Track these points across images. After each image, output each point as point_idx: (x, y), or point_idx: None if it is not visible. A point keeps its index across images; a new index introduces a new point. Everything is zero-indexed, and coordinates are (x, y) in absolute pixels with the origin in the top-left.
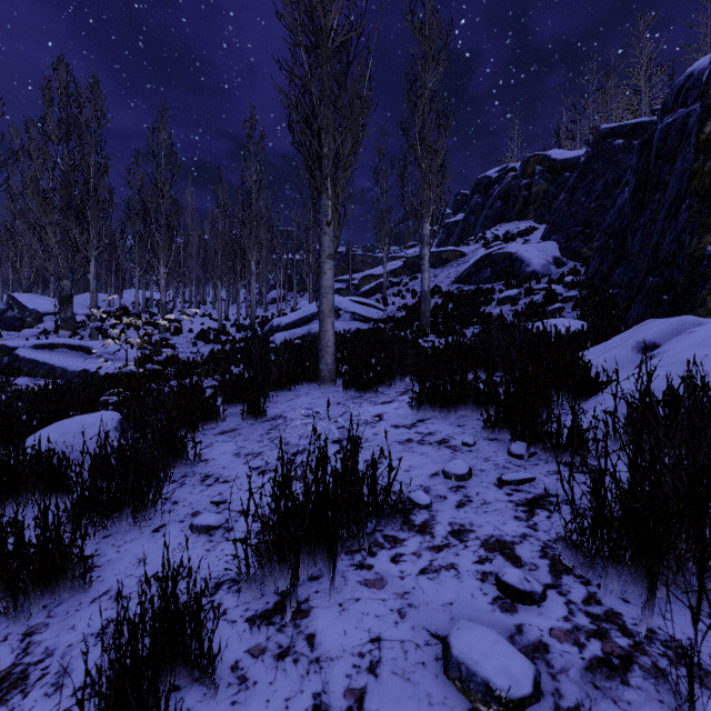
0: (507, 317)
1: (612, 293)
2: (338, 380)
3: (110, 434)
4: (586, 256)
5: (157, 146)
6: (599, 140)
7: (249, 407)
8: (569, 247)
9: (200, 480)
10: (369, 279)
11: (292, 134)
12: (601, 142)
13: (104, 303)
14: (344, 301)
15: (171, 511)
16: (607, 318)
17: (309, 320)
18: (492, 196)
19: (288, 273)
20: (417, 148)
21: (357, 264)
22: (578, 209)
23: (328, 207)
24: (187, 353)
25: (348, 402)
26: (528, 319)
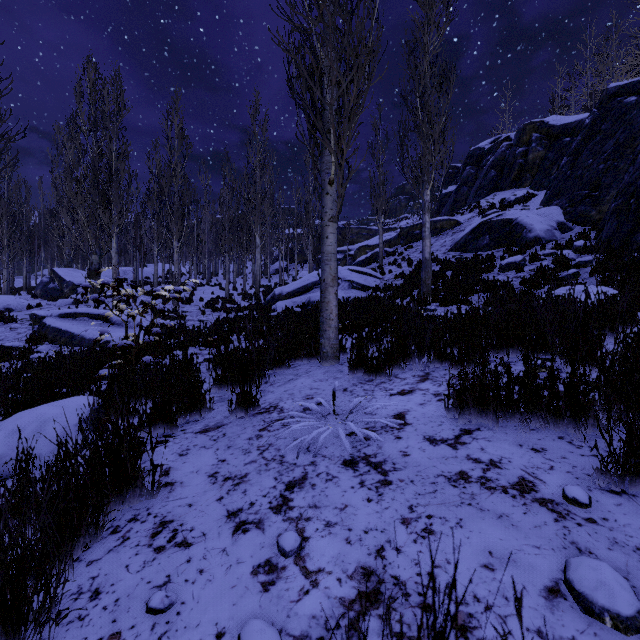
0: (513, 284)
1: (638, 257)
2: (341, 355)
3: (74, 430)
4: (594, 219)
5: (170, 130)
6: (606, 100)
7: (238, 396)
8: (575, 211)
9: (150, 533)
10: (364, 249)
11: (291, 85)
12: (609, 102)
13: (131, 276)
14: (343, 270)
15: (79, 623)
16: (635, 284)
17: (309, 289)
18: (486, 166)
19: (290, 246)
20: (418, 113)
21: (352, 237)
22: (584, 172)
23: (330, 163)
24: (195, 321)
25: (356, 389)
26: (539, 286)
